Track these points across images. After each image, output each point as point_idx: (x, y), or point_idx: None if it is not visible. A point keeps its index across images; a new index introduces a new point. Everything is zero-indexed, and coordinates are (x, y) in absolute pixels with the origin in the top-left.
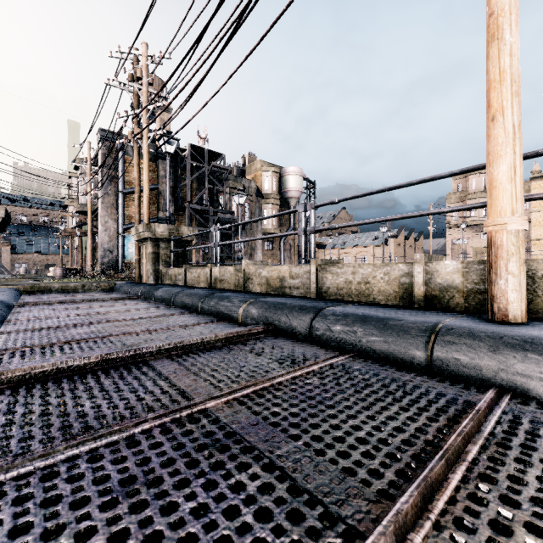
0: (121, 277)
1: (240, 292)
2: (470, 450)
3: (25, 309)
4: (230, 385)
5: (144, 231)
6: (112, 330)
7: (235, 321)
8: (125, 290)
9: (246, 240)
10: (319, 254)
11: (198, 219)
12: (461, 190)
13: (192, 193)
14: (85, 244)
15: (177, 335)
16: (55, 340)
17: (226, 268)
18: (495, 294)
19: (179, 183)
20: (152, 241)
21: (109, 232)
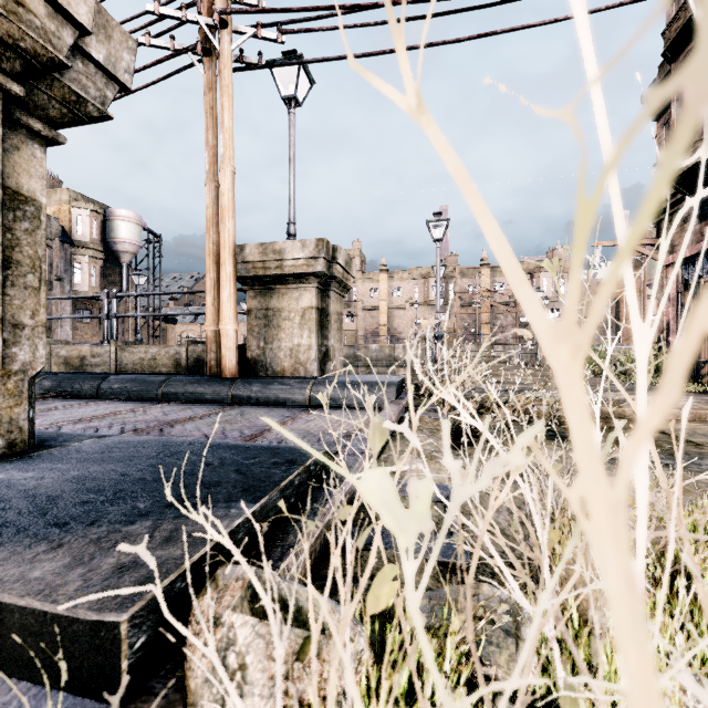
0: None
1: None
2: (138, 409)
3: None
4: None
5: None
6: None
7: None
8: None
9: None
10: (168, 331)
11: None
12: None
13: None
14: None
15: None
16: None
17: None
18: (208, 362)
19: None
20: None
21: None
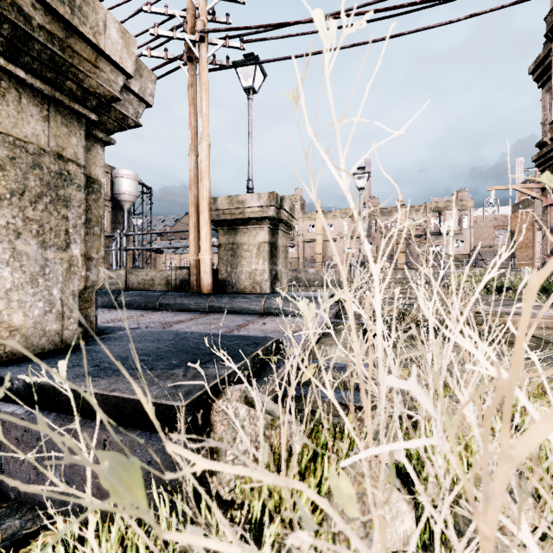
0: None
1: None
2: (145, 315)
3: None
4: None
5: None
6: None
7: None
8: None
9: None
10: (157, 259)
11: None
12: None
13: None
14: None
15: None
16: None
17: None
18: (190, 282)
19: None
20: None
21: None
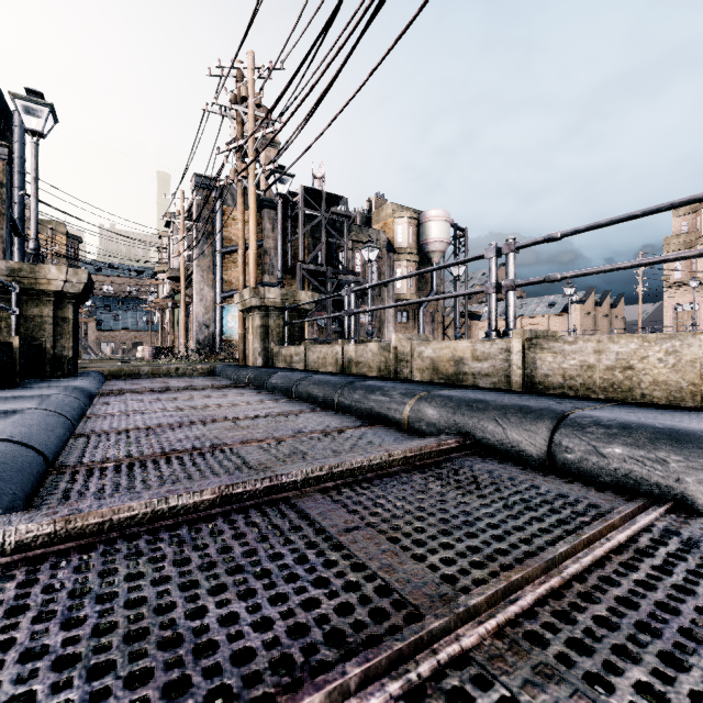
0: (220, 359)
1: (391, 380)
2: None
3: (110, 399)
4: (474, 576)
5: (251, 297)
6: (223, 435)
7: (397, 426)
8: (228, 375)
9: (396, 305)
10: (471, 328)
11: (313, 283)
12: (687, 231)
13: (304, 251)
14: (177, 318)
15: (320, 448)
16: (147, 450)
17: (365, 345)
18: None
19: (289, 238)
20: (260, 310)
21: (205, 301)
